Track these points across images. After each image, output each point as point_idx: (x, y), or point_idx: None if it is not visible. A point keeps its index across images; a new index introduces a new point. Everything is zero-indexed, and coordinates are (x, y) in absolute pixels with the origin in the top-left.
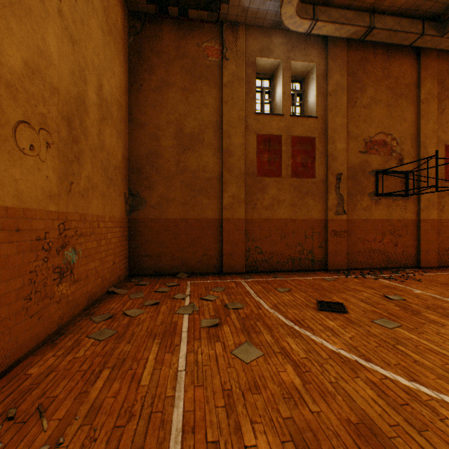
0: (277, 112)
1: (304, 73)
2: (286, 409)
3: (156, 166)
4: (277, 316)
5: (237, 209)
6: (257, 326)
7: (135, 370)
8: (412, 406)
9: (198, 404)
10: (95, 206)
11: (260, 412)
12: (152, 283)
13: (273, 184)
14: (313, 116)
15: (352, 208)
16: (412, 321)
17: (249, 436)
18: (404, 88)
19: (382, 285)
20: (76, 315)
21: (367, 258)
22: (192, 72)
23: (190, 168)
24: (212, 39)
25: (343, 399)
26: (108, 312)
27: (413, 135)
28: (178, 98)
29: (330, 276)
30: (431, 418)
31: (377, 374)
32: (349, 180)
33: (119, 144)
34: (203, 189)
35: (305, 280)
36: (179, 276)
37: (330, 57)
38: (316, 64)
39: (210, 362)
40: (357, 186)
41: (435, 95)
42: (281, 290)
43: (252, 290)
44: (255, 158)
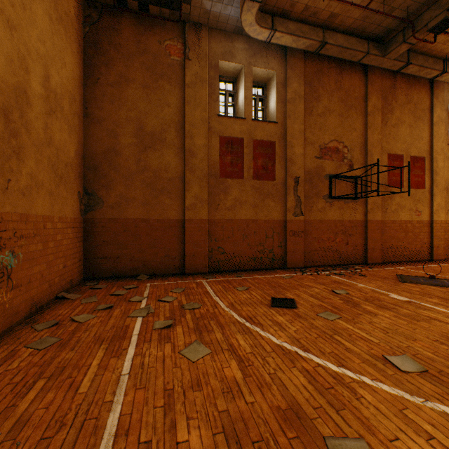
0: (240, 115)
1: (265, 79)
2: (223, 402)
3: (114, 164)
4: (231, 314)
5: (200, 209)
6: (210, 325)
7: (74, 377)
8: (336, 389)
9: (137, 406)
10: (40, 206)
11: (198, 408)
12: (109, 286)
13: (236, 185)
14: (274, 121)
15: (309, 209)
16: (351, 313)
17: (183, 432)
18: (354, 100)
19: (332, 280)
20: (15, 324)
21: (322, 256)
22: (154, 69)
23: (151, 167)
24: (174, 38)
25: (278, 388)
26: (54, 319)
27: (362, 143)
28: (139, 95)
29: (288, 274)
30: (349, 398)
31: (311, 363)
32: (306, 183)
33: (72, 139)
34: (165, 189)
35: (264, 279)
36: (140, 278)
37: (289, 67)
38: (276, 72)
39: (156, 363)
40: (313, 189)
41: (379, 108)
42: (240, 288)
43: (212, 290)
44: (218, 159)
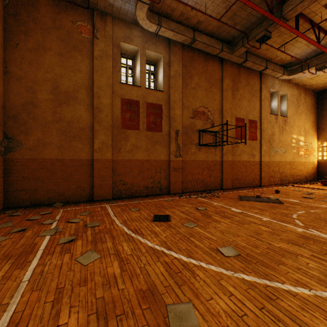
0: (137, 84)
1: (156, 60)
2: (101, 292)
3: (32, 115)
4: (123, 228)
5: (106, 152)
6: (104, 237)
7: None
8: (182, 272)
9: (30, 304)
10: None
11: (81, 298)
12: (26, 213)
13: (134, 134)
14: (161, 90)
15: (185, 153)
16: (205, 222)
17: (64, 318)
18: (215, 80)
19: (198, 201)
20: None
21: (194, 185)
22: (67, 42)
23: (66, 118)
24: (85, 20)
25: (143, 277)
26: None
27: (219, 109)
28: (54, 61)
29: (170, 198)
30: (189, 277)
31: (171, 257)
32: (183, 135)
33: None
34: (77, 136)
35: (153, 202)
36: (55, 205)
37: (171, 53)
38: (163, 55)
39: (54, 270)
40: (188, 139)
41: (230, 87)
42: (134, 209)
43: (112, 212)
44: (120, 115)
